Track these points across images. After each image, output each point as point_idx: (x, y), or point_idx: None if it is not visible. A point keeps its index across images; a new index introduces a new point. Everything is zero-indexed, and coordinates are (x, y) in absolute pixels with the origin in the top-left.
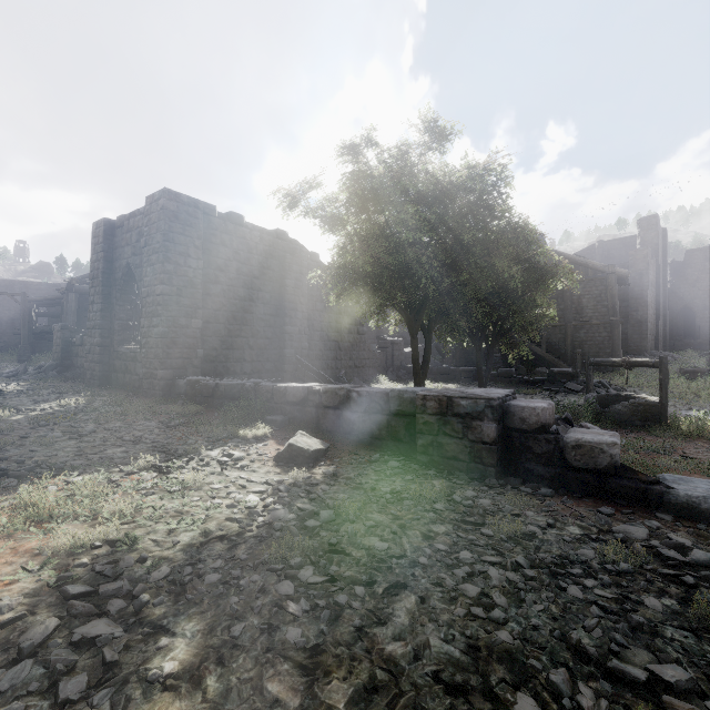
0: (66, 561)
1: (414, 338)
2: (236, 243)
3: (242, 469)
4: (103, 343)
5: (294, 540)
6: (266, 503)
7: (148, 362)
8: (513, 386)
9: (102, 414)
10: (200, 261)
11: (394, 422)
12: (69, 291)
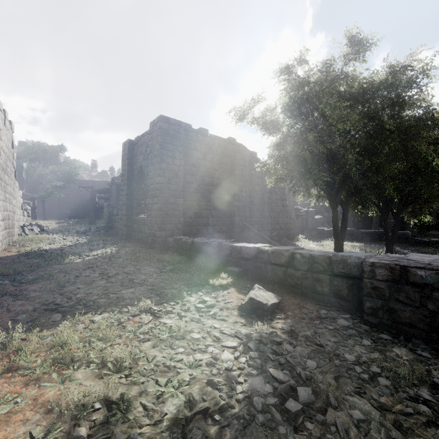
0: (68, 427)
1: (334, 209)
2: (204, 148)
3: (214, 318)
4: (128, 214)
5: (282, 438)
6: (241, 365)
7: (151, 226)
8: (410, 246)
9: (124, 260)
10: (181, 160)
11: (336, 281)
12: (112, 184)
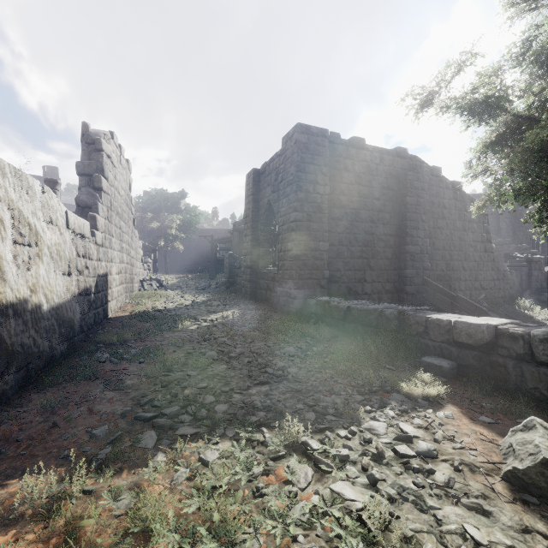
0: None
1: None
2: (358, 167)
3: (455, 498)
4: (252, 266)
5: None
6: None
7: (283, 282)
8: None
9: (250, 329)
10: (326, 187)
11: None
12: (234, 231)
